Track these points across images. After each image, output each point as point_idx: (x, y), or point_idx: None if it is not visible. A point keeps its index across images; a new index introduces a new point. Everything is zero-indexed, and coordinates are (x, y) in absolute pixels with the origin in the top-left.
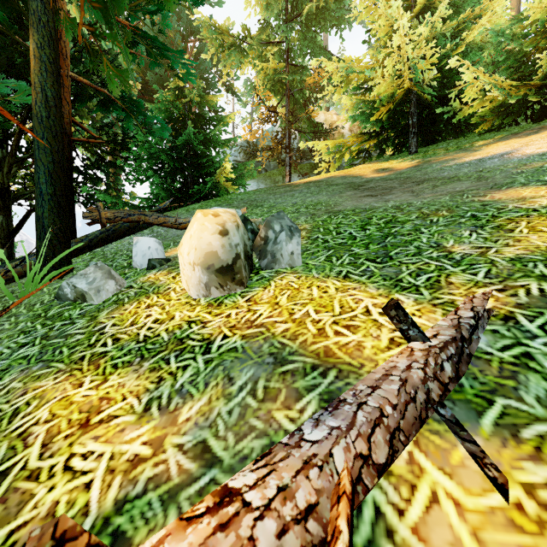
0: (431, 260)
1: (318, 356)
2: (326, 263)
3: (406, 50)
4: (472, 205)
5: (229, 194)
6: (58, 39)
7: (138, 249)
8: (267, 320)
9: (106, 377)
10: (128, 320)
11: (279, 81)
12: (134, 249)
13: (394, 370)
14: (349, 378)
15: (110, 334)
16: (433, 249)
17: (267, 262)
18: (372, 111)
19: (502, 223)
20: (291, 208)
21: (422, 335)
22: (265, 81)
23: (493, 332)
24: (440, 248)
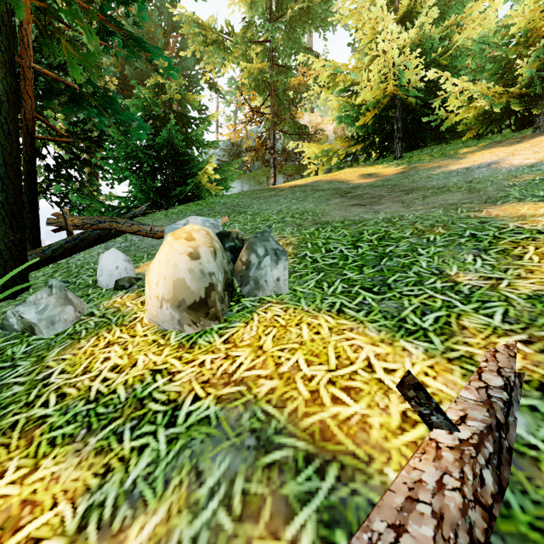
0: (435, 292)
1: (312, 439)
2: (316, 291)
3: (392, 55)
4: (469, 222)
5: (212, 195)
6: (12, 25)
7: (103, 267)
8: (248, 373)
9: (37, 461)
10: (81, 365)
11: (264, 81)
12: (99, 266)
13: (420, 490)
14: (355, 481)
15: (56, 387)
16: (436, 278)
17: (250, 289)
18: (357, 115)
19: (508, 247)
20: (276, 216)
21: (449, 423)
22: (249, 80)
23: (531, 409)
24: (443, 276)
